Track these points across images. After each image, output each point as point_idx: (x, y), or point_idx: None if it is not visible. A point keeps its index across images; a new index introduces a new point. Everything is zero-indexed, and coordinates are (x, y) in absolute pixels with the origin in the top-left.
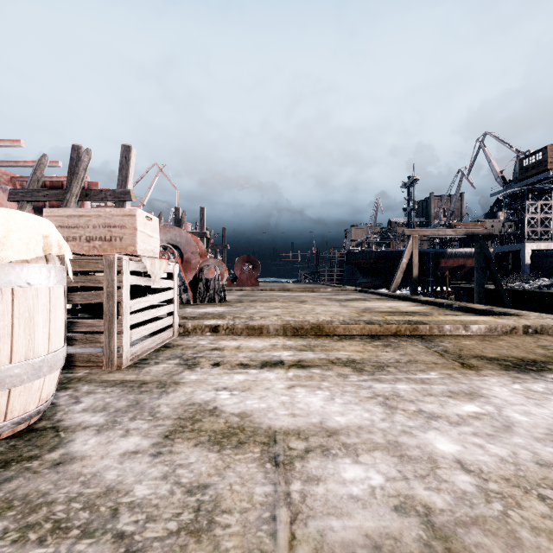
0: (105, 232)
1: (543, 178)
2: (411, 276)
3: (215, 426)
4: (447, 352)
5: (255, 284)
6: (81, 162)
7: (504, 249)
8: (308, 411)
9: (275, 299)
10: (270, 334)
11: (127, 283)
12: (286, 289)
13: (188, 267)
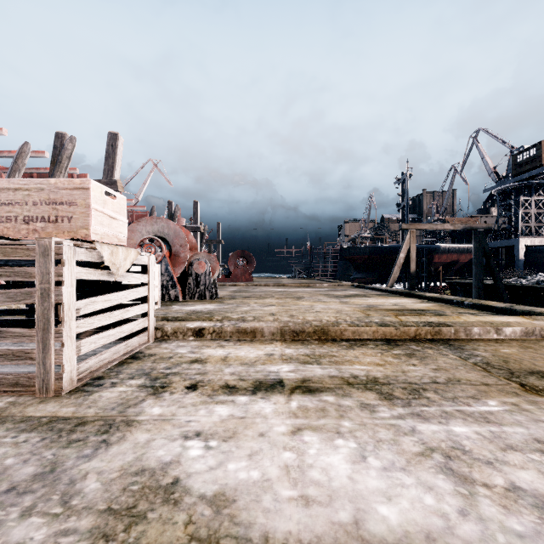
0: (49, 211)
1: (537, 173)
2: (409, 271)
3: (167, 534)
4: (490, 365)
5: (249, 280)
6: (64, 150)
7: (497, 244)
8: (330, 490)
9: (270, 295)
10: (264, 339)
11: (71, 278)
12: (281, 284)
13: (177, 261)
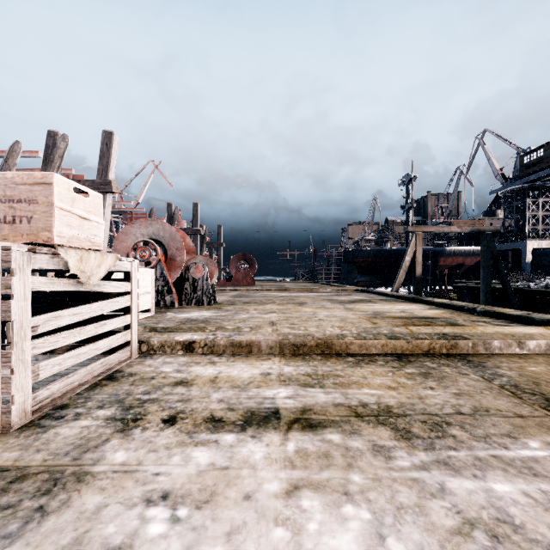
0: (5, 210)
1: (544, 175)
2: (415, 274)
3: None
4: (519, 388)
5: (251, 283)
6: (57, 149)
7: (504, 247)
8: None
9: (271, 300)
10: (261, 354)
11: (25, 289)
12: (283, 288)
13: (173, 265)
